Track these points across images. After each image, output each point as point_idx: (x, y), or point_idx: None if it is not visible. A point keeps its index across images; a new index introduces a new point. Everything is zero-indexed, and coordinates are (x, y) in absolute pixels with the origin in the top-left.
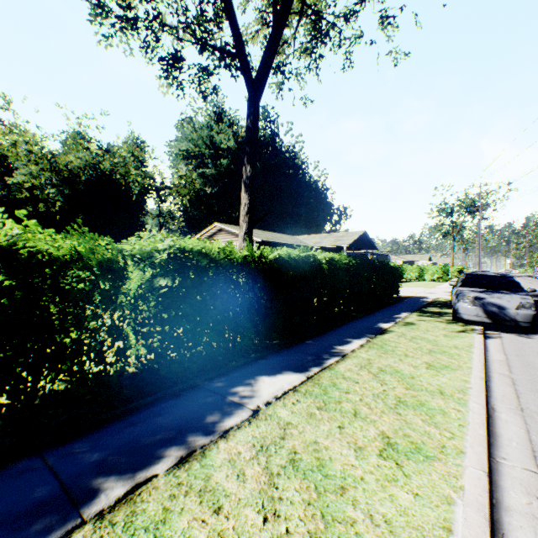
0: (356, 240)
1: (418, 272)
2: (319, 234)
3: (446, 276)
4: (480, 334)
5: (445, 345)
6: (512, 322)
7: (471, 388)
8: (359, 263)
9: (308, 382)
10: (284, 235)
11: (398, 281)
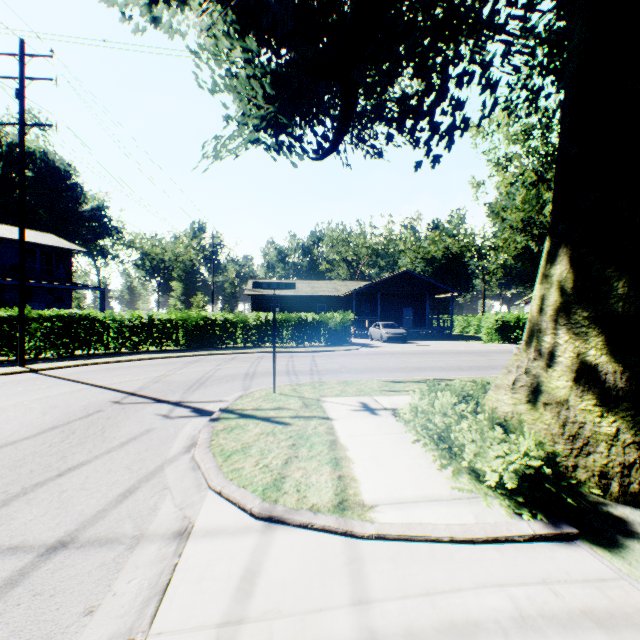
0: None
1: None
2: None
3: None
4: None
5: None
6: None
7: None
8: None
9: None
10: None
11: None
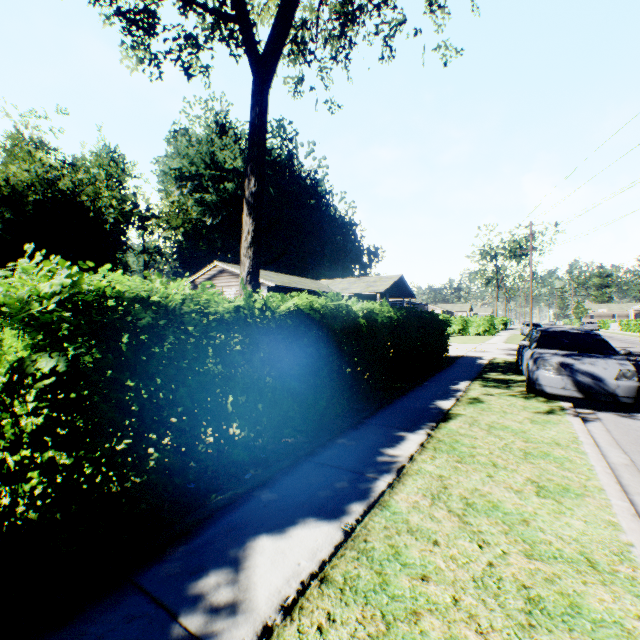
0: (391, 286)
1: (461, 325)
2: (347, 279)
3: (493, 330)
4: (575, 416)
5: (542, 441)
6: (611, 397)
7: (634, 546)
8: (405, 316)
9: (346, 547)
10: (304, 279)
11: (446, 337)
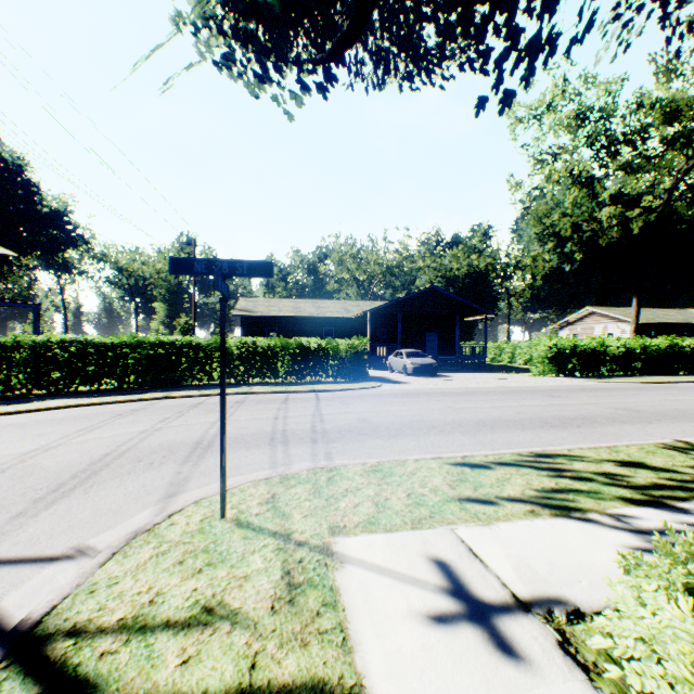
0: None
1: None
2: None
3: None
4: None
5: None
6: None
7: None
8: None
9: (663, 377)
10: (669, 311)
11: None
